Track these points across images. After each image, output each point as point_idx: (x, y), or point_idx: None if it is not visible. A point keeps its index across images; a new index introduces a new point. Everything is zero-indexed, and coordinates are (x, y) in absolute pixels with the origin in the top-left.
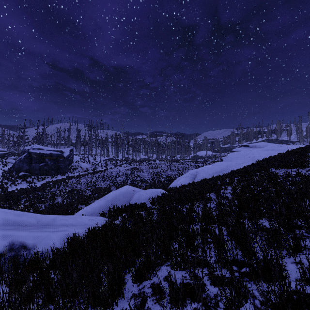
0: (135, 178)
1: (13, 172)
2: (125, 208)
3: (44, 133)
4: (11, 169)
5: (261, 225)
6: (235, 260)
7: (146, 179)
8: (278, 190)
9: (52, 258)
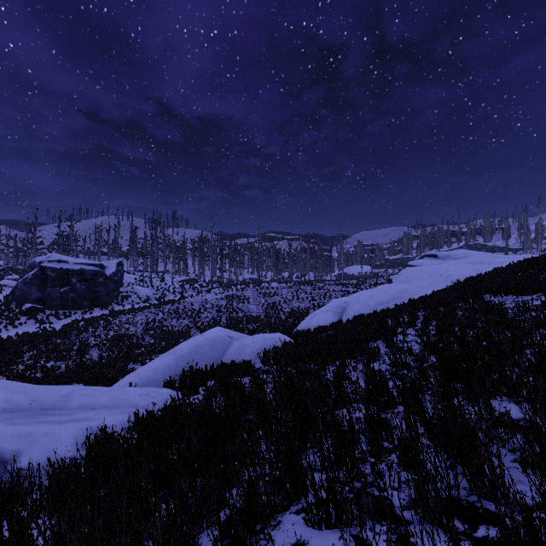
0: (234, 314)
1: (13, 304)
2: (212, 371)
3: (72, 234)
4: (9, 298)
5: (496, 412)
6: (454, 501)
7: (254, 316)
8: (517, 337)
9: (46, 486)
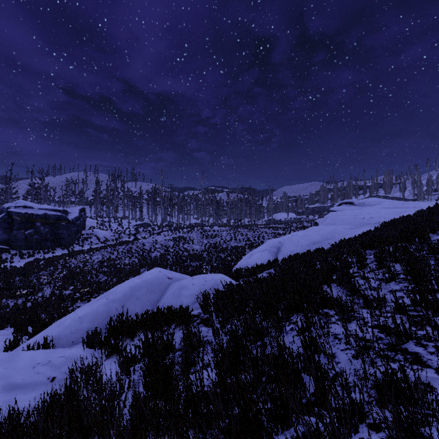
0: (180, 253)
1: None
2: (143, 321)
3: (43, 185)
4: None
5: None
6: None
7: (198, 255)
8: None
9: None
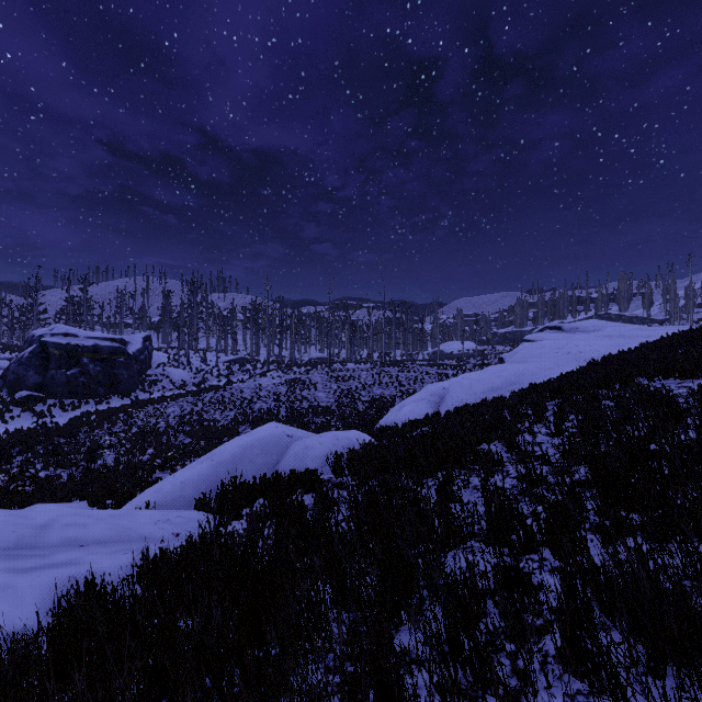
0: (297, 404)
1: (3, 391)
2: (263, 484)
3: (85, 300)
4: None
5: None
6: None
7: (323, 407)
8: None
9: None
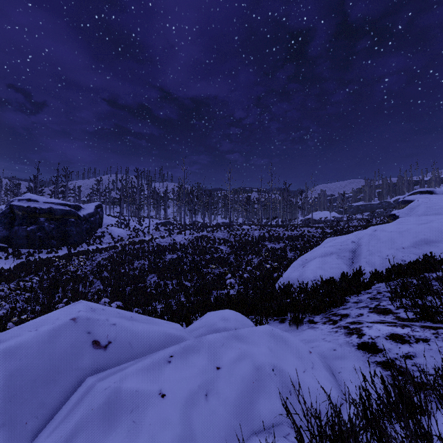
0: (201, 255)
1: None
2: None
3: (67, 183)
4: None
5: None
6: None
7: (222, 259)
8: None
9: None
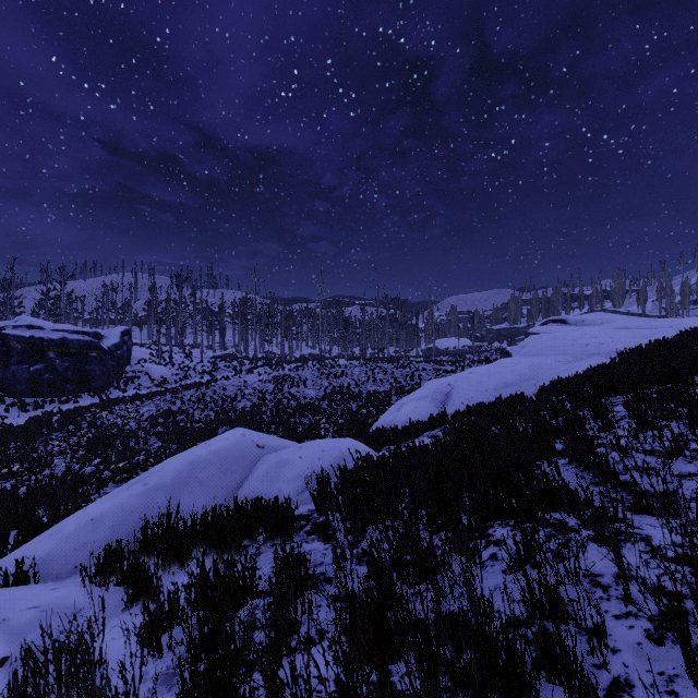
0: (284, 402)
1: None
2: (205, 529)
3: (63, 293)
4: None
5: None
6: None
7: (313, 406)
8: None
9: None
